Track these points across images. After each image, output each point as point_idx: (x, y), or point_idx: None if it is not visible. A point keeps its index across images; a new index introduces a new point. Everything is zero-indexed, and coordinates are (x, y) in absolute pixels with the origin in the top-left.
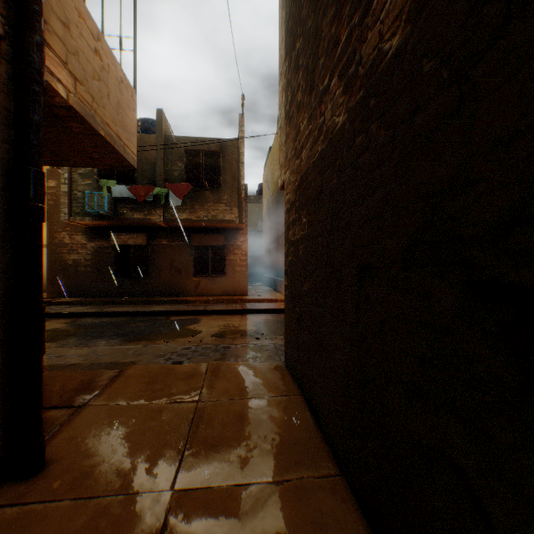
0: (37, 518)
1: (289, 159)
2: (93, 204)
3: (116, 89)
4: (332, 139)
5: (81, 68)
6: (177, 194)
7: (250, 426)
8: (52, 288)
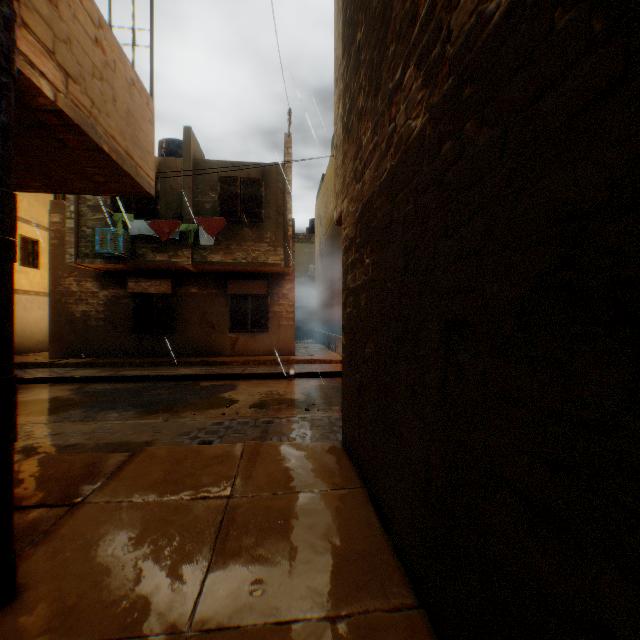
0: None
1: (347, 184)
2: (105, 243)
3: (125, 93)
4: (406, 151)
5: (75, 61)
6: (208, 231)
7: (297, 533)
8: (57, 346)
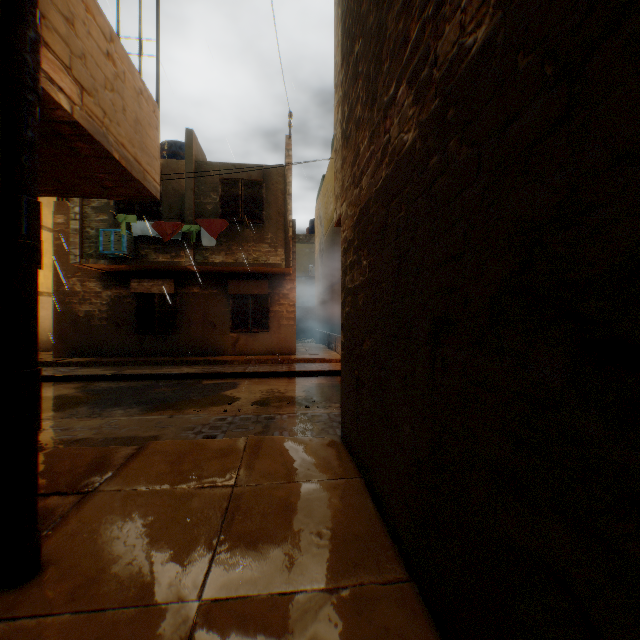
0: (27, 638)
1: (345, 189)
2: (108, 243)
3: (134, 102)
4: (399, 162)
5: (89, 74)
6: (210, 232)
7: (298, 518)
8: (60, 345)
